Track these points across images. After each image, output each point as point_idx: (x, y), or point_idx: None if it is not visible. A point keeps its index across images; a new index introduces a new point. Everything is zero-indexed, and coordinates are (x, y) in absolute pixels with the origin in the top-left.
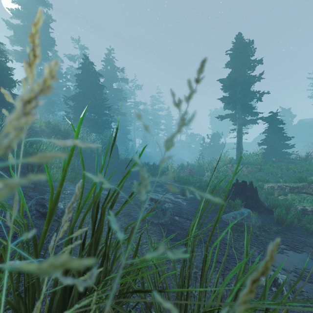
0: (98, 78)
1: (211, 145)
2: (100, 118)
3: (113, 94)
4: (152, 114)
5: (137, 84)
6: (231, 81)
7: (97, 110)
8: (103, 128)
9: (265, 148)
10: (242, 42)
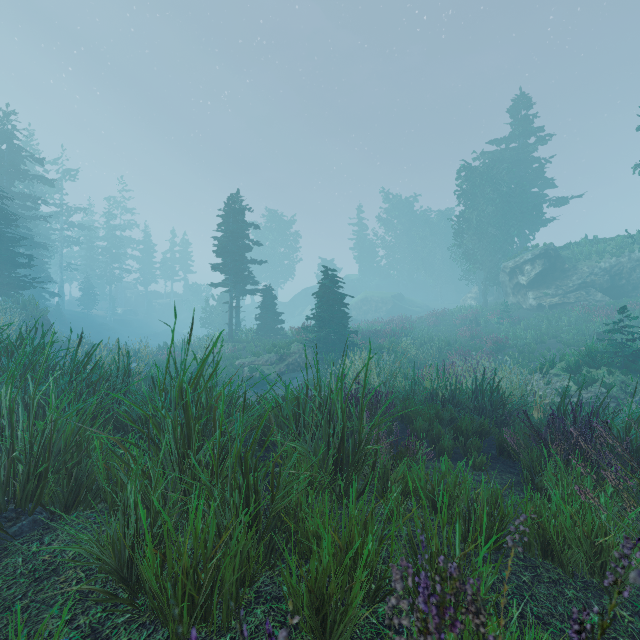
0: (2, 199)
1: (218, 311)
2: (7, 270)
3: (15, 204)
4: (108, 237)
5: (68, 169)
6: (221, 249)
7: (2, 258)
8: (18, 288)
9: (259, 324)
10: (233, 207)
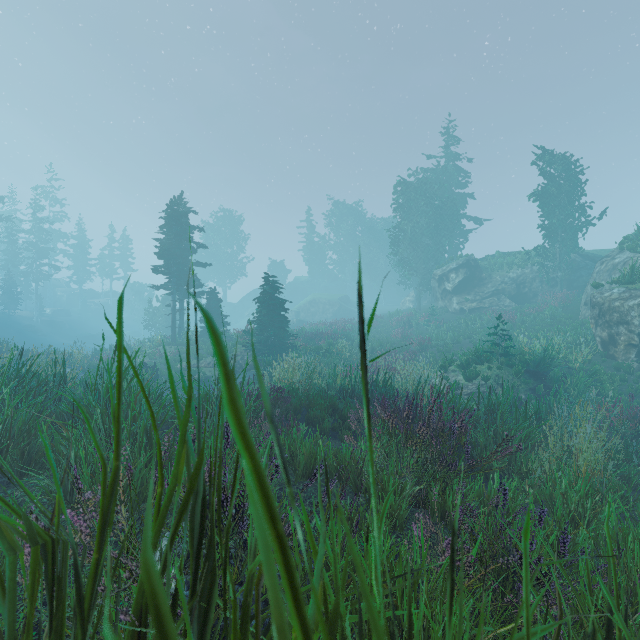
0: None
1: (161, 313)
2: None
3: None
4: (35, 230)
5: None
6: (163, 251)
7: None
8: None
9: (203, 327)
10: (176, 210)
